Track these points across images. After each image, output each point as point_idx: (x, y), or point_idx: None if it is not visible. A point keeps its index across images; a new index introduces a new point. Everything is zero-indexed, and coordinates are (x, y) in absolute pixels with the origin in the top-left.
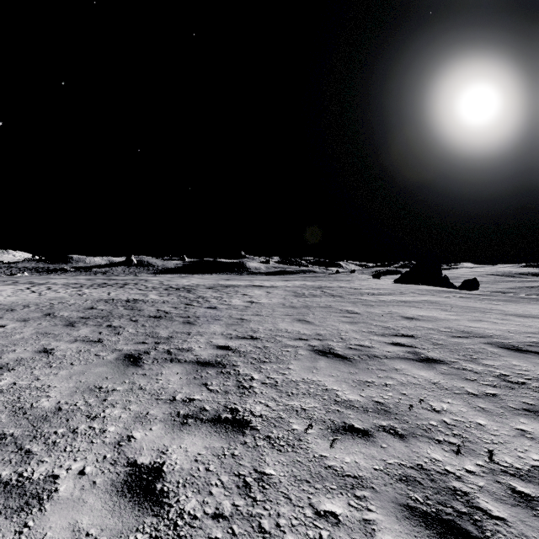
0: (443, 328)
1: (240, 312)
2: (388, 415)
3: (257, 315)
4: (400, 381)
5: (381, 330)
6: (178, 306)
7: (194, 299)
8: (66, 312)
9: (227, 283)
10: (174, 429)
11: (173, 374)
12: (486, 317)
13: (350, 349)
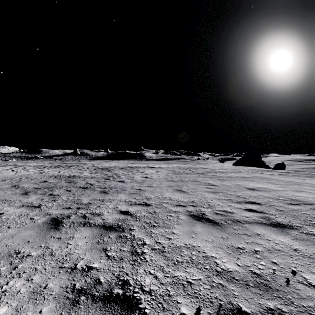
0: (278, 197)
1: (139, 184)
2: (270, 292)
3: (150, 186)
4: (265, 247)
5: (235, 198)
6: (100, 180)
7: (111, 175)
8: (27, 184)
9: (133, 165)
10: (63, 313)
11: (82, 238)
12: (303, 189)
13: (217, 215)
